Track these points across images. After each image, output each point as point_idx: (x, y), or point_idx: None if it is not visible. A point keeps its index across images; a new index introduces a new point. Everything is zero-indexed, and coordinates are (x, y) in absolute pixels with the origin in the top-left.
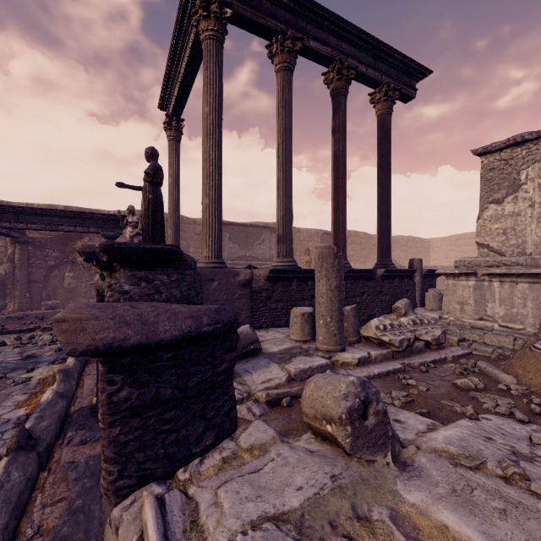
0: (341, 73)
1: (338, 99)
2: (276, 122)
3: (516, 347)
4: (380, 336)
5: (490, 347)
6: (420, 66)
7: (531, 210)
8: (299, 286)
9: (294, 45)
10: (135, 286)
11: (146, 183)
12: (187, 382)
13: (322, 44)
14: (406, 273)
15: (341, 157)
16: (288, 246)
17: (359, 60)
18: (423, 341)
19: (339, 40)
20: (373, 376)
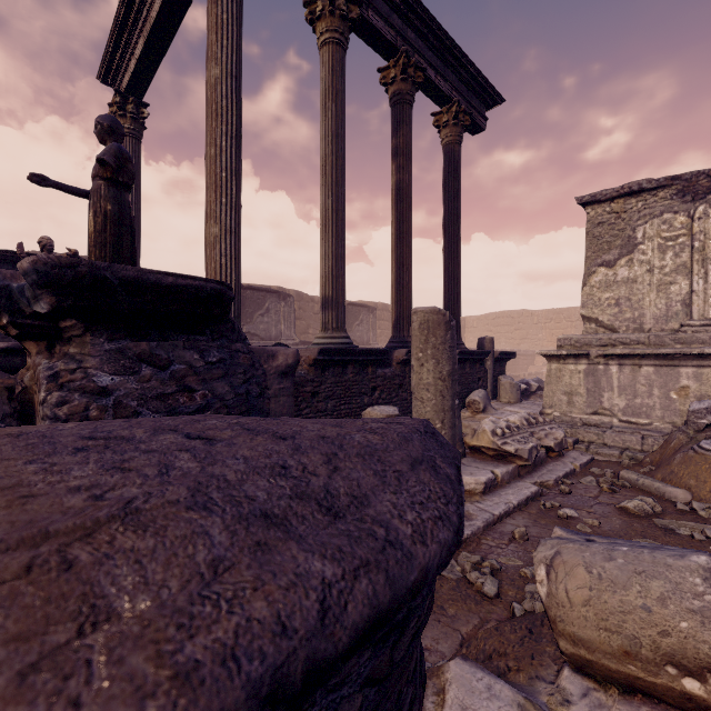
0: (406, 72)
1: (402, 108)
2: (322, 122)
3: (645, 447)
4: (501, 446)
5: (613, 448)
6: (493, 89)
7: (649, 276)
8: (356, 375)
9: (349, 9)
10: (126, 377)
11: (100, 182)
12: (391, 653)
13: (384, 22)
14: (479, 356)
15: (407, 191)
16: (340, 314)
17: (428, 60)
18: (543, 448)
19: (404, 23)
20: (513, 509)
